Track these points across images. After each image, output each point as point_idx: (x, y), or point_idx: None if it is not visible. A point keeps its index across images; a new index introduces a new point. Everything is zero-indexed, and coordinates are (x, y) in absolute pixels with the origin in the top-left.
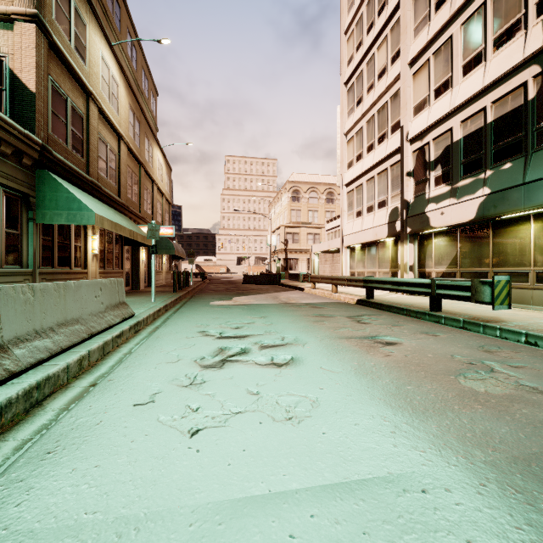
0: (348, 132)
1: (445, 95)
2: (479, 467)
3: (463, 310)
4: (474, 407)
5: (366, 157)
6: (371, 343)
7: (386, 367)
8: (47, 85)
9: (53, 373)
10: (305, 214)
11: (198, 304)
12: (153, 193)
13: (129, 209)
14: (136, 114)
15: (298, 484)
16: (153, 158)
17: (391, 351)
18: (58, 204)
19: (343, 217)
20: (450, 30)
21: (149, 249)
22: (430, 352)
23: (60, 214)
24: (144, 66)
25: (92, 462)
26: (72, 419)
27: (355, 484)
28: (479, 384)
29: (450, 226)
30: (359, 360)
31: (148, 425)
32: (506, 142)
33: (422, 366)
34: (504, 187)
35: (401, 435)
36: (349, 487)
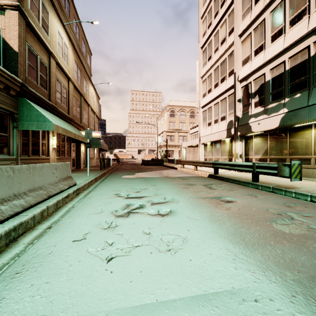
0: (203, 76)
1: (260, 54)
2: (290, 284)
3: (272, 181)
4: (283, 243)
5: (213, 91)
6: (218, 201)
7: (227, 217)
8: (25, 47)
9: (24, 221)
10: (178, 124)
11: (114, 177)
12: (88, 112)
13: (74, 121)
14: (78, 66)
15: (175, 295)
16: (88, 91)
17: (230, 206)
18: (31, 118)
19: (200, 126)
20: (264, 16)
21: (86, 144)
22: (254, 207)
23: (32, 124)
24: (83, 38)
25: (44, 280)
26: (34, 250)
27: (211, 295)
28: (285, 227)
29: (264, 131)
30: (211, 212)
31: (81, 254)
32: (297, 81)
33: (250, 216)
34: (296, 108)
35: (239, 261)
36: (207, 297)
